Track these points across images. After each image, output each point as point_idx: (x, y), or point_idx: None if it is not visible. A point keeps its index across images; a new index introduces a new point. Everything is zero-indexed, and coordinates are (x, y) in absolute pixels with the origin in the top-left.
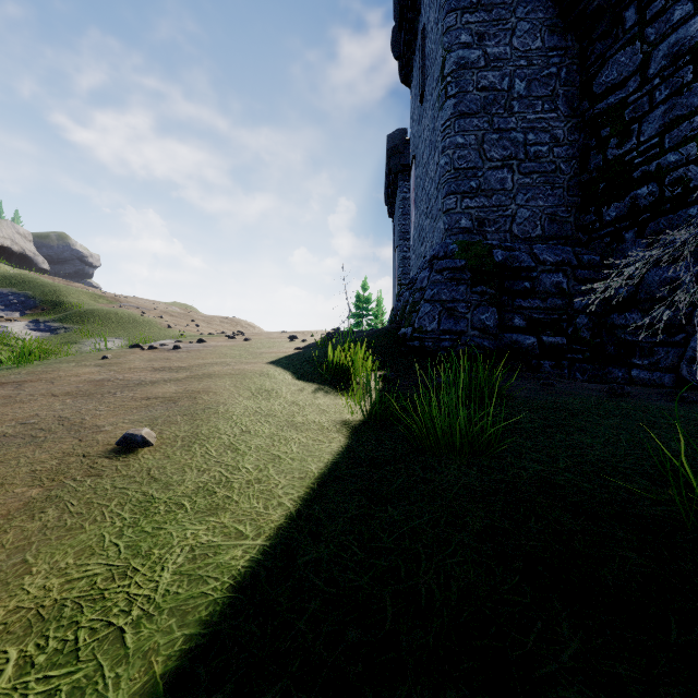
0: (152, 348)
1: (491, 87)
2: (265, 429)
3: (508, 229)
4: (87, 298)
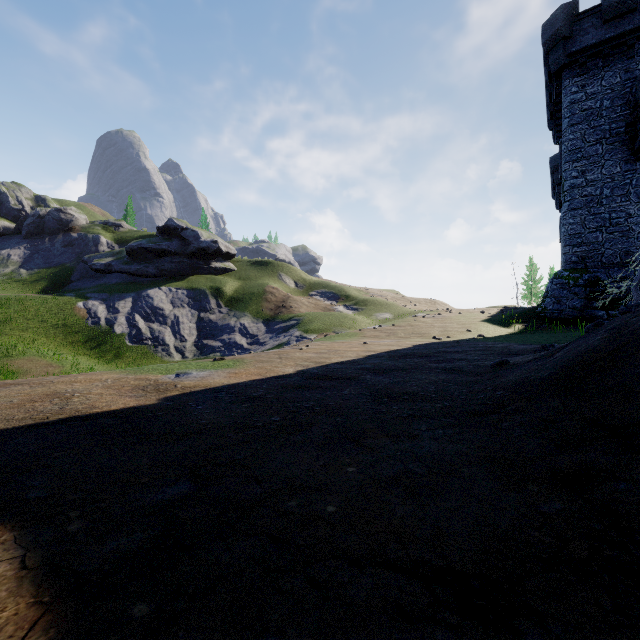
0: (424, 317)
1: (589, 195)
2: (490, 331)
3: (599, 260)
4: (356, 292)
